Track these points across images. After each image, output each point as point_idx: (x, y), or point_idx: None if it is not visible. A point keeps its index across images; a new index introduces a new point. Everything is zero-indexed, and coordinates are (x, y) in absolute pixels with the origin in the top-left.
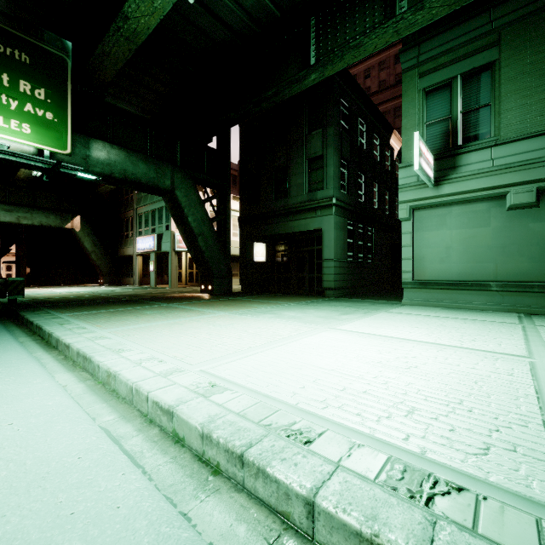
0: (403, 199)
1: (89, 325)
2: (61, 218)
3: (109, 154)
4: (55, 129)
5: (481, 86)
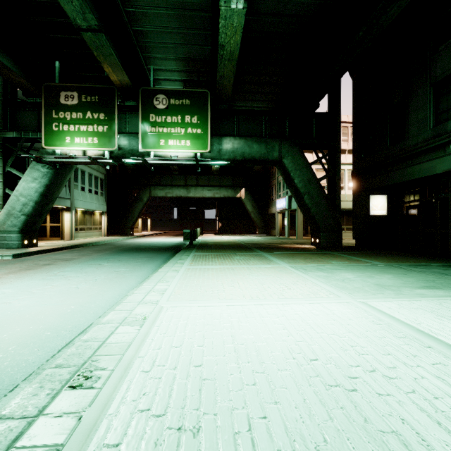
0: None
1: (188, 262)
2: (234, 191)
3: (233, 144)
4: (202, 138)
5: None
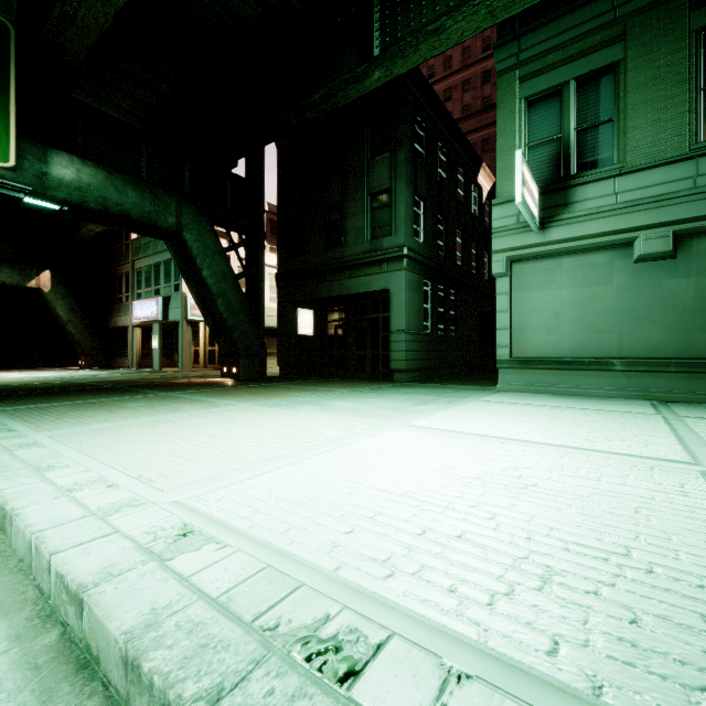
0: (498, 248)
1: (23, 426)
2: (21, 273)
3: (79, 173)
4: None
5: (601, 95)
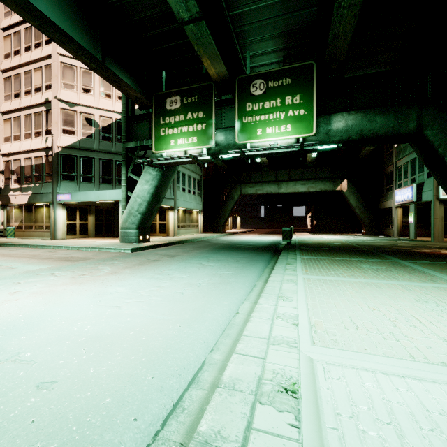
0: None
1: (301, 269)
2: (333, 183)
3: (346, 121)
4: (305, 119)
5: None
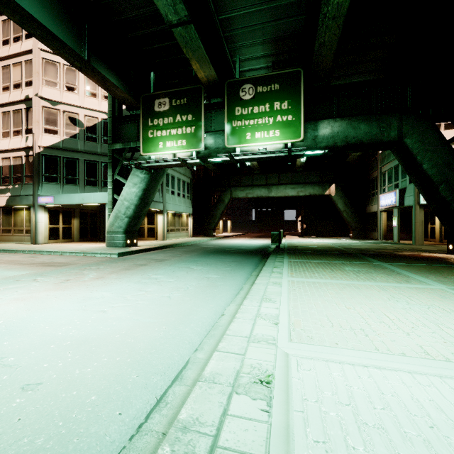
0: None
1: (287, 272)
2: (322, 188)
3: (332, 128)
4: (293, 125)
5: None
